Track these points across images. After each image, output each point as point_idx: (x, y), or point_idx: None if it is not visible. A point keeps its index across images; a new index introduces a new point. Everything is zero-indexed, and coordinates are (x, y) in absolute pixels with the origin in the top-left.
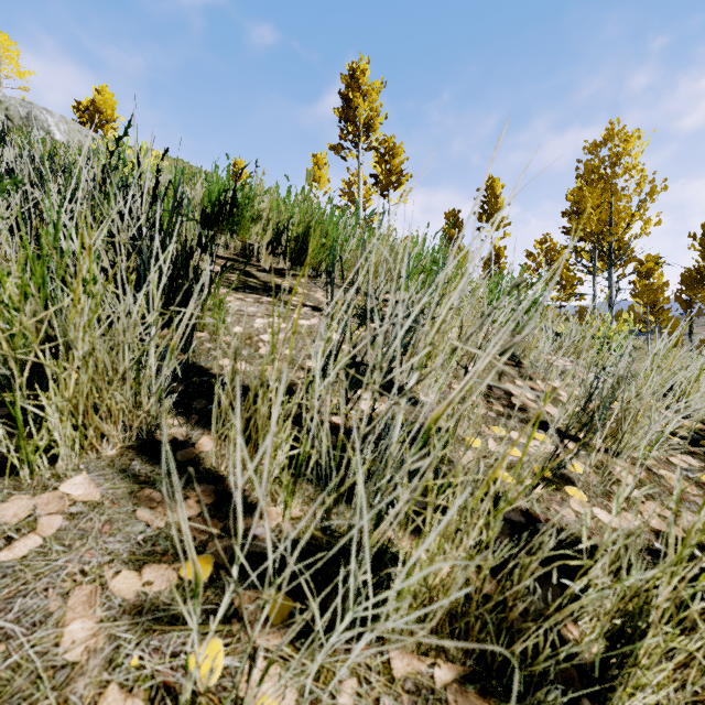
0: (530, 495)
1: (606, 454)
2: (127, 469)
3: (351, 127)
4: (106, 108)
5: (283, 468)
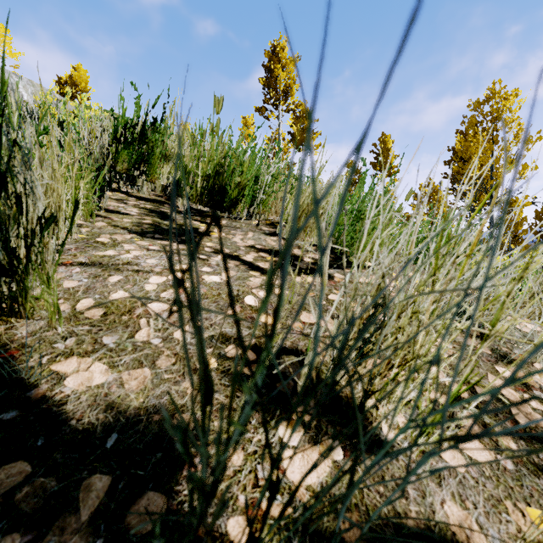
0: None
1: None
2: None
3: (273, 92)
4: (81, 82)
5: None
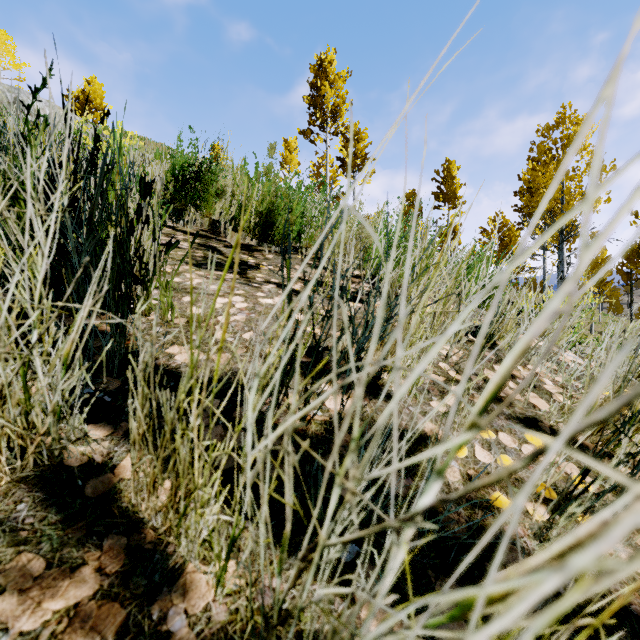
0: (541, 536)
1: (610, 460)
2: (5, 520)
3: (319, 113)
4: (95, 97)
5: (225, 502)
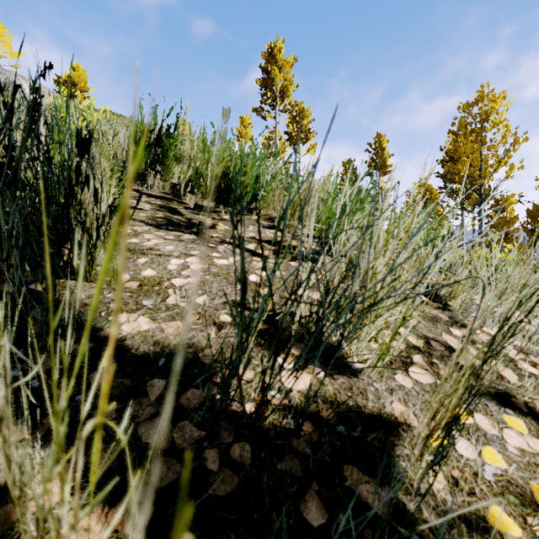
0: None
1: None
2: None
3: (270, 93)
4: (80, 81)
5: None
